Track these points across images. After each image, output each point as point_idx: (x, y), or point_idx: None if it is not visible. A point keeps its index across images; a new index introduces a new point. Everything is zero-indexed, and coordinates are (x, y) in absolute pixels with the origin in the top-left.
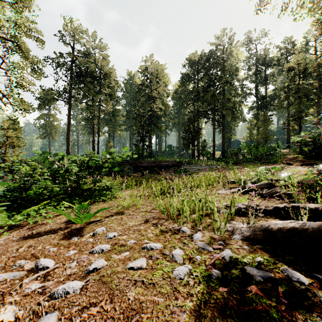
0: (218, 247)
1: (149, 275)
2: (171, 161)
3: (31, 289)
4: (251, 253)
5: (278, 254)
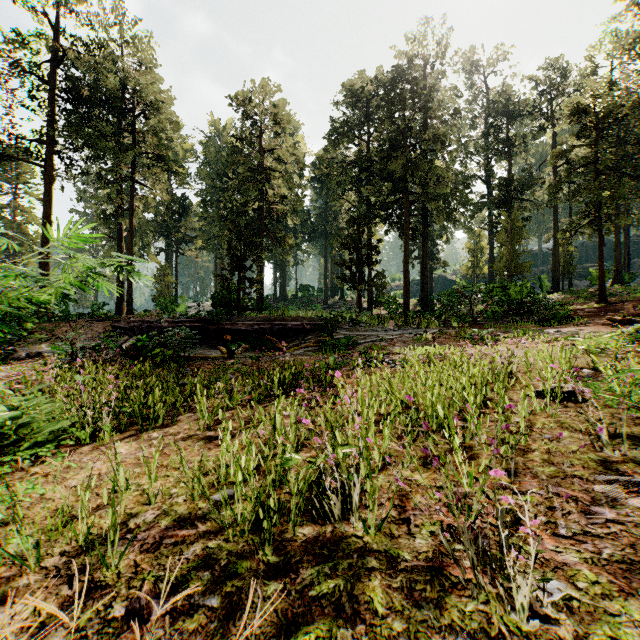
0: None
1: None
2: (309, 317)
3: None
4: None
5: None
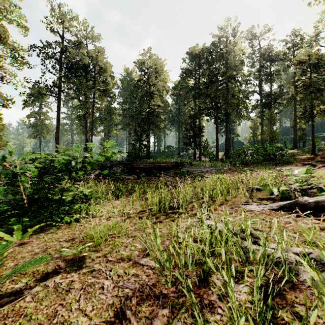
0: None
1: None
2: (171, 162)
3: None
4: None
5: None
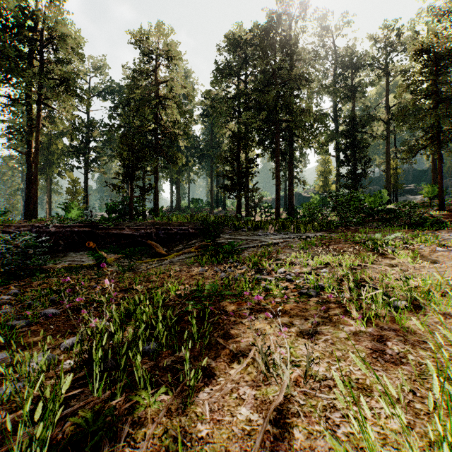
0: None
1: None
2: (194, 222)
3: None
4: None
5: None
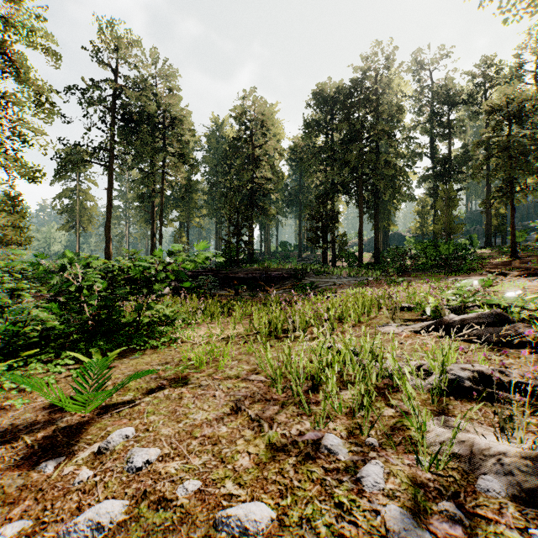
0: (451, 535)
1: None
2: (287, 269)
3: None
4: None
5: None
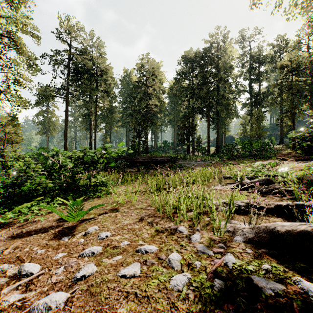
0: (218, 251)
1: (143, 286)
2: (166, 156)
3: (10, 302)
4: (256, 259)
5: (287, 260)
